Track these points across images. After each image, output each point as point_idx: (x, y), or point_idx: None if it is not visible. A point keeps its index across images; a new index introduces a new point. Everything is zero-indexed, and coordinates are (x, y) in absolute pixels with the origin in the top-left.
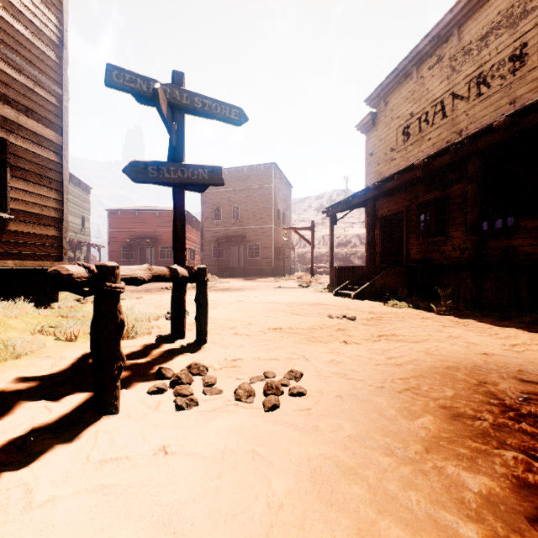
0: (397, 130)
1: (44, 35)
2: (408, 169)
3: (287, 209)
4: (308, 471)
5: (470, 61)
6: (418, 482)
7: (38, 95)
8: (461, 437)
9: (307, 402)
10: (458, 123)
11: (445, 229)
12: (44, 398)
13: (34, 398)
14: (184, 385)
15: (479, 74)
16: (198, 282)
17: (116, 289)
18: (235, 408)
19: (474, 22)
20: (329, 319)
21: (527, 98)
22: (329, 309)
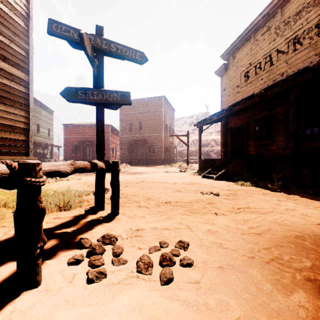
0: (240, 74)
1: (17, 10)
2: (249, 97)
3: (171, 124)
4: None
5: (289, 29)
6: None
7: (12, 49)
8: None
9: (195, 273)
10: (281, 68)
11: (272, 136)
12: None
13: None
14: (97, 256)
15: (295, 37)
16: (113, 171)
17: (35, 183)
18: (137, 281)
19: (291, 4)
20: (202, 195)
21: None
22: (201, 187)
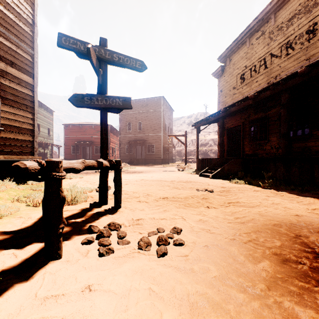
0: (237, 76)
1: (23, 18)
2: (244, 99)
3: (170, 124)
4: (187, 305)
5: (281, 34)
6: (265, 314)
7: (19, 54)
8: (290, 277)
9: (185, 250)
10: (274, 71)
11: (266, 136)
12: (14, 247)
13: (7, 247)
14: (105, 238)
15: (287, 42)
16: (116, 169)
17: (59, 177)
18: (138, 255)
19: (284, 10)
20: (197, 192)
21: (317, 56)
22: (197, 185)
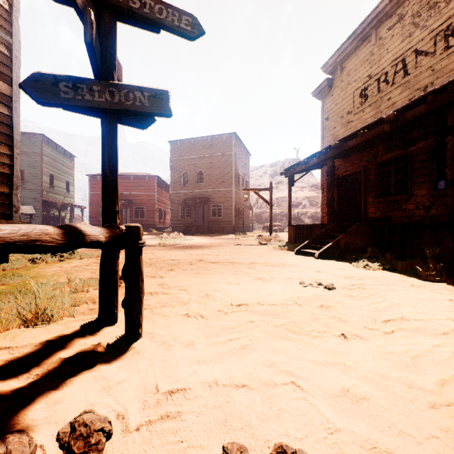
0: (354, 93)
1: None
2: (373, 124)
3: (246, 174)
4: None
5: (436, 15)
6: None
7: None
8: None
9: None
10: (422, 79)
11: (406, 188)
12: None
13: None
14: None
15: (447, 26)
16: (127, 247)
17: None
18: None
19: None
20: (303, 288)
21: None
22: (297, 272)
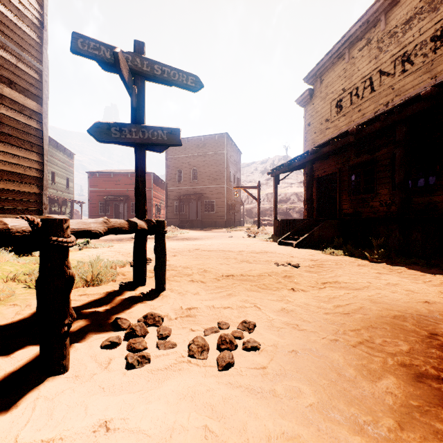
0: (331, 103)
1: (26, 18)
2: (342, 135)
3: (237, 172)
4: None
5: (395, 43)
6: None
7: (20, 70)
8: (432, 406)
9: (261, 358)
10: (385, 96)
11: (373, 188)
12: None
13: None
14: (138, 338)
15: (404, 53)
16: (157, 233)
17: (63, 243)
18: (188, 366)
19: (399, 8)
20: (276, 267)
21: None
22: (275, 257)
